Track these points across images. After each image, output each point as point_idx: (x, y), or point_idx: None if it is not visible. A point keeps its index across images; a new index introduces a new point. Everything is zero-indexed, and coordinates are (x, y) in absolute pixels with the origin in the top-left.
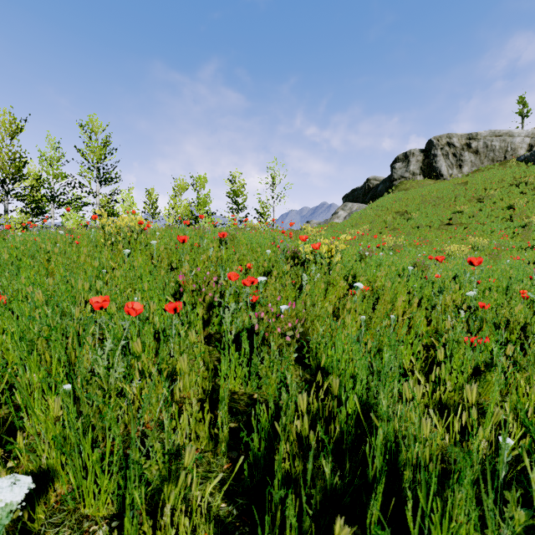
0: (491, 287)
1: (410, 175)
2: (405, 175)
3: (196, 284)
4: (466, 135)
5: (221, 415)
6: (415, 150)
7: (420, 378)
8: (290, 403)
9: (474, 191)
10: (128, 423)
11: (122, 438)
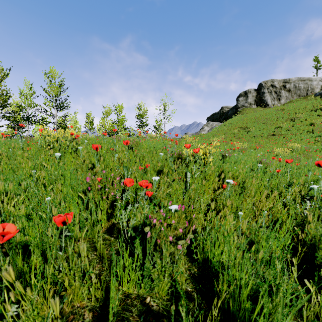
0: (317, 179)
1: (248, 104)
2: (245, 104)
3: (100, 185)
4: (282, 80)
5: None
6: (251, 90)
7: (310, 287)
8: None
9: (288, 114)
10: None
11: None
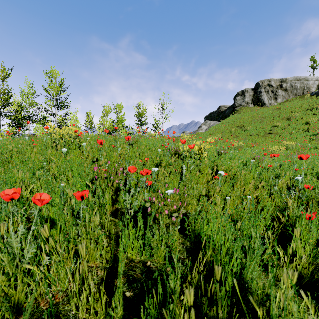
0: (305, 173)
1: (245, 103)
2: (242, 103)
3: (106, 174)
4: (279, 80)
5: (115, 299)
6: (248, 89)
7: (279, 251)
8: (177, 286)
9: (284, 113)
10: (38, 296)
11: (31, 311)
